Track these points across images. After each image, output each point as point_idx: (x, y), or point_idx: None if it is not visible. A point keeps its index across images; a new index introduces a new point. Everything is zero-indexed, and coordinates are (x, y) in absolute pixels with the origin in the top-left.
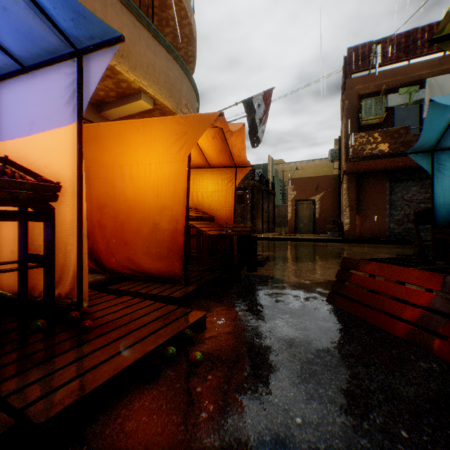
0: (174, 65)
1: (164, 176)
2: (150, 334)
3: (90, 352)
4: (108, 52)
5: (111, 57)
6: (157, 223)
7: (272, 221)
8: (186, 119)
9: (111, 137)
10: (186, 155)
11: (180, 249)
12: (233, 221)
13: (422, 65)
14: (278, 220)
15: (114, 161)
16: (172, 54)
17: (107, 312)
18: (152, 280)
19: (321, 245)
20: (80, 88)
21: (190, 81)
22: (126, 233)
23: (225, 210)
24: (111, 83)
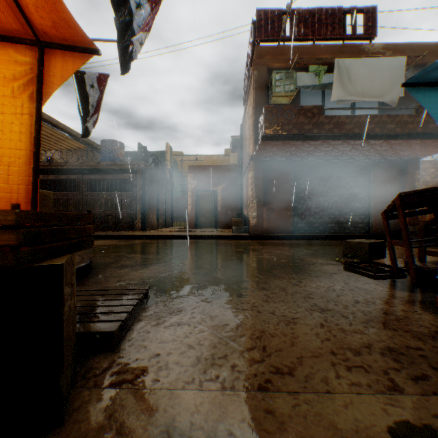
0: None
1: None
2: None
3: None
4: None
5: None
6: None
7: (170, 215)
8: None
9: None
10: None
11: None
12: (33, 205)
13: (327, 49)
14: (177, 213)
15: None
16: None
17: None
18: None
19: (230, 245)
20: None
21: None
22: None
23: (6, 173)
24: None
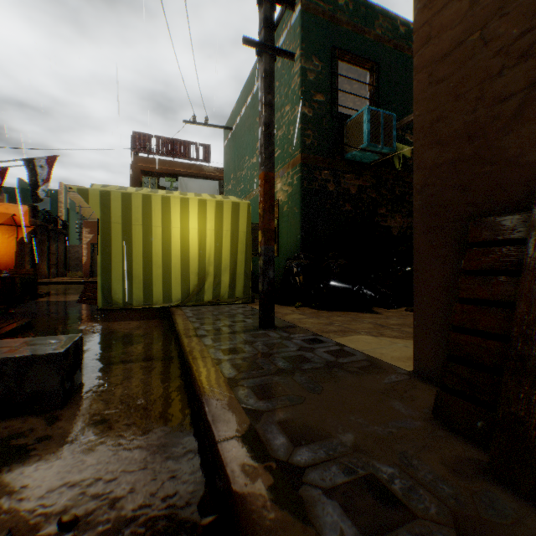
0: None
1: None
2: None
3: None
4: None
5: None
6: None
7: (64, 265)
8: None
9: None
10: None
11: None
12: (17, 267)
13: (181, 165)
14: (74, 263)
15: None
16: None
17: None
18: None
19: None
20: None
21: None
22: None
23: (8, 258)
24: None
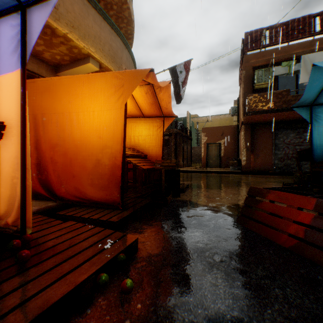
0: (116, 38)
1: (105, 121)
2: (85, 261)
3: (21, 284)
4: (49, 4)
5: (51, 9)
6: (100, 159)
7: (190, 159)
8: (123, 74)
9: (62, 89)
10: (123, 103)
11: (118, 181)
12: (162, 158)
13: (298, 46)
14: (194, 158)
15: (64, 108)
16: (114, 29)
17: (50, 237)
18: (95, 206)
19: (226, 176)
20: (23, 37)
21: (129, 51)
22: (74, 167)
23: (155, 150)
24: (65, 49)
